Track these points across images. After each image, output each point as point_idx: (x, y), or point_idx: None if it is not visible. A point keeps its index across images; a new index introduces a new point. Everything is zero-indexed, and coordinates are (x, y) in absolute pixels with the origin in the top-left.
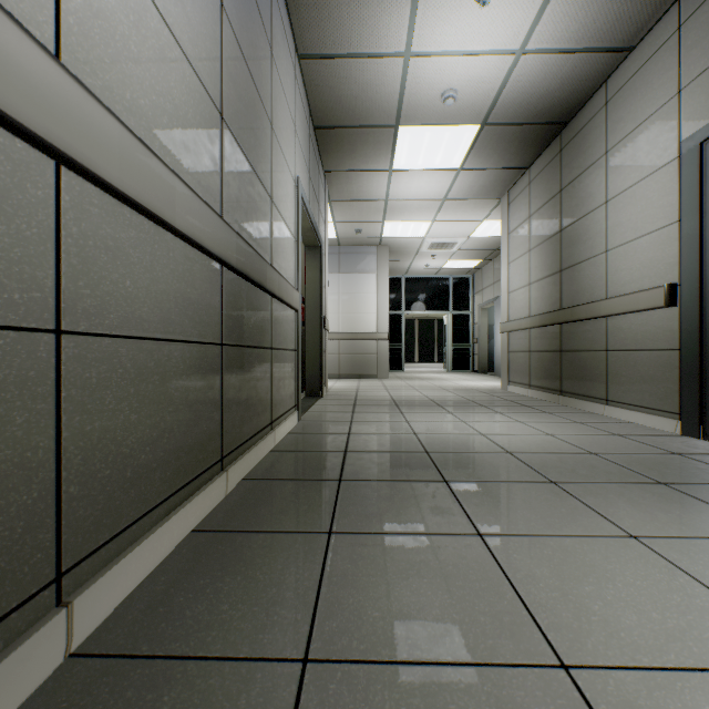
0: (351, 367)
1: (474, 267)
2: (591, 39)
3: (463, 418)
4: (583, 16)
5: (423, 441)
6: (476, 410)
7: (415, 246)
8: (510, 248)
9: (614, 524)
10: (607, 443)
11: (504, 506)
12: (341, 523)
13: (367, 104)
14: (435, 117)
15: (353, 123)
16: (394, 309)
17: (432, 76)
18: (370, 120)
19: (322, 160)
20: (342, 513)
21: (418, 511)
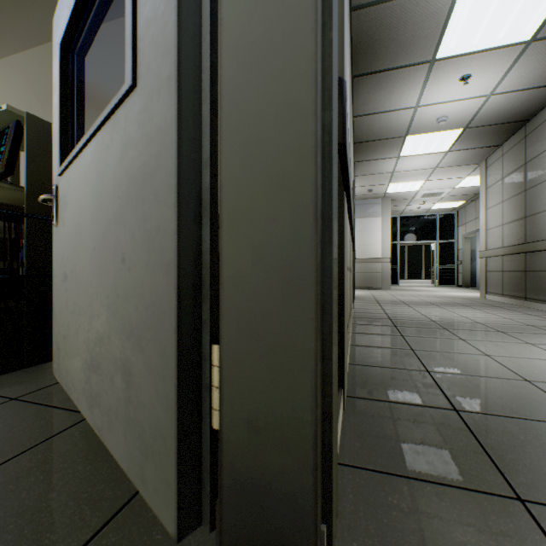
0: (363, 281)
1: (458, 206)
2: (539, 82)
3: (451, 310)
4: (532, 75)
5: (429, 317)
6: (460, 307)
7: (410, 196)
8: (487, 199)
9: (523, 341)
10: (543, 323)
11: (473, 335)
12: (405, 334)
13: (388, 129)
14: (432, 129)
15: (378, 138)
16: (391, 240)
17: (431, 113)
18: (389, 136)
19: (355, 157)
20: (403, 333)
21: (434, 334)
